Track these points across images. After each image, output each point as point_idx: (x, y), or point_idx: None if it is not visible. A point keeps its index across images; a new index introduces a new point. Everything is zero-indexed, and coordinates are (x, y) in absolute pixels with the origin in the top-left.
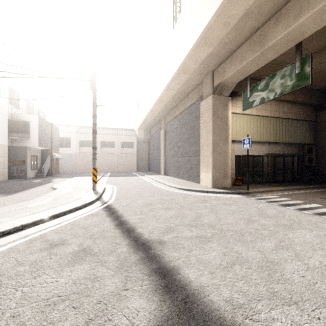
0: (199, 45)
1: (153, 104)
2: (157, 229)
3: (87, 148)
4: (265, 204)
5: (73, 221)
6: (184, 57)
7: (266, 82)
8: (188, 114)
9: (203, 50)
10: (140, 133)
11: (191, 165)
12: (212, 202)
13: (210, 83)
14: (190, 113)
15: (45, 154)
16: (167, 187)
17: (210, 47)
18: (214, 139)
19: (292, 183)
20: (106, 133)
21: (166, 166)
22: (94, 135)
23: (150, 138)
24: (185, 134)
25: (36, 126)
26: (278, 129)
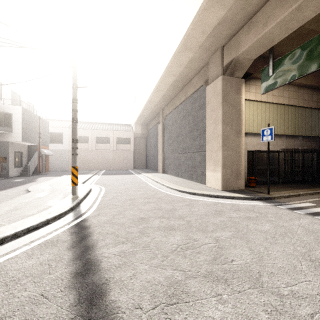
0: (209, 4)
1: (150, 93)
2: (150, 290)
3: (81, 144)
4: (307, 218)
5: (4, 261)
6: (188, 25)
7: (298, 51)
8: (190, 103)
9: (213, 13)
10: (137, 128)
11: (194, 163)
12: (230, 216)
13: (219, 62)
14: (192, 102)
15: (32, 150)
16: (167, 188)
17: (223, 7)
18: (224, 130)
19: (313, 183)
20: (101, 128)
21: (165, 163)
22: (74, 125)
23: (147, 133)
24: (186, 126)
25: (19, 118)
26: (297, 119)
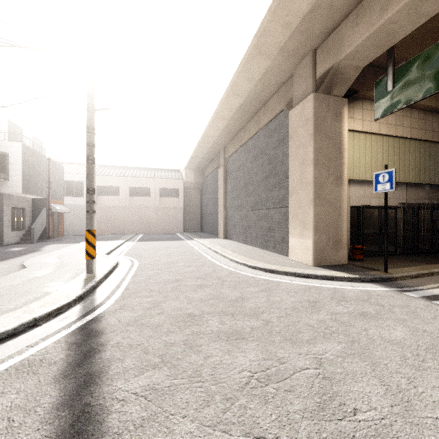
0: None
1: (206, 124)
2: None
3: (109, 197)
4: None
5: None
6: (263, 15)
7: (437, 50)
8: (265, 137)
9: None
10: (188, 175)
11: (271, 224)
12: (334, 310)
13: (309, 73)
14: (268, 136)
15: (39, 205)
16: (230, 262)
17: None
18: (317, 175)
19: None
20: (138, 175)
21: (228, 224)
22: (89, 166)
23: (202, 182)
24: (258, 171)
25: (18, 160)
26: (424, 160)
